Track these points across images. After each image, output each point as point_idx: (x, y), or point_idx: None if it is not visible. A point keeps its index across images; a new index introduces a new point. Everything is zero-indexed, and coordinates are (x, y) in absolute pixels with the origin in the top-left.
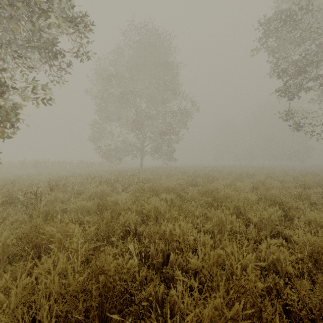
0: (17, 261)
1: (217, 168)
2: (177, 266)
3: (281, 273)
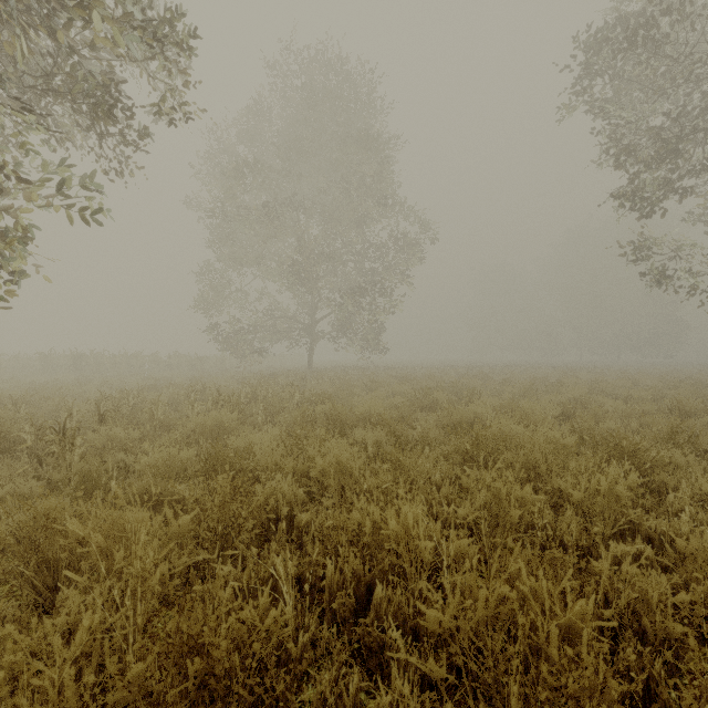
0: (5, 596)
1: (479, 370)
2: (393, 616)
3: (653, 637)
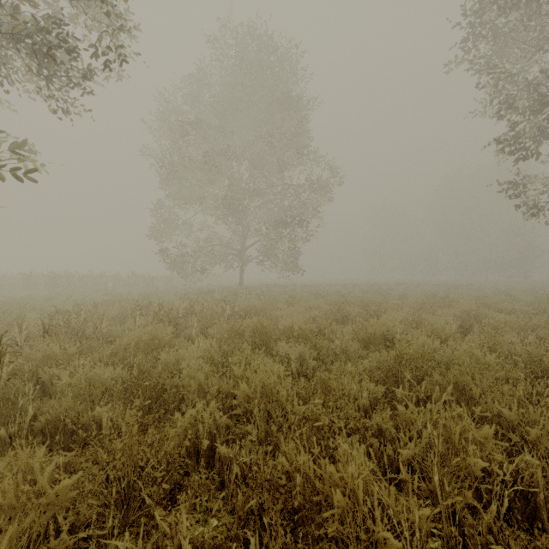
0: None
1: (378, 287)
2: None
3: None
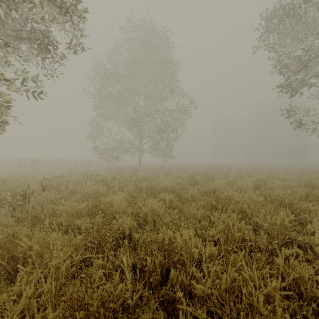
0: None
1: (216, 166)
2: (179, 285)
3: (306, 296)
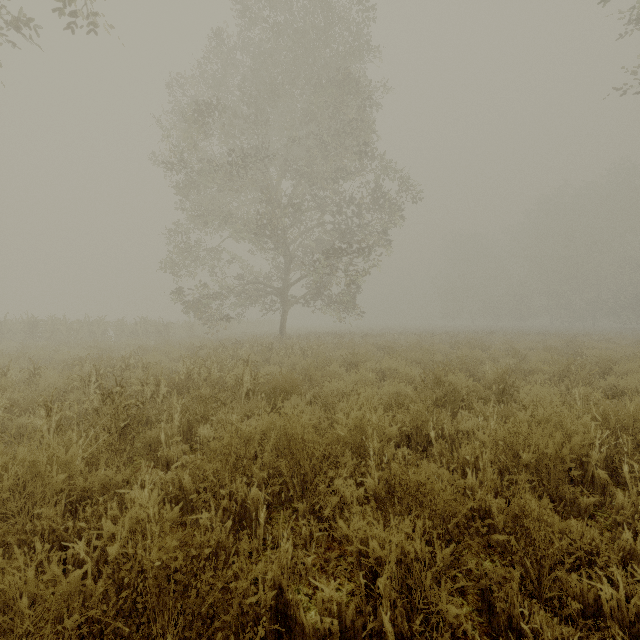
0: None
1: (467, 337)
2: None
3: None
